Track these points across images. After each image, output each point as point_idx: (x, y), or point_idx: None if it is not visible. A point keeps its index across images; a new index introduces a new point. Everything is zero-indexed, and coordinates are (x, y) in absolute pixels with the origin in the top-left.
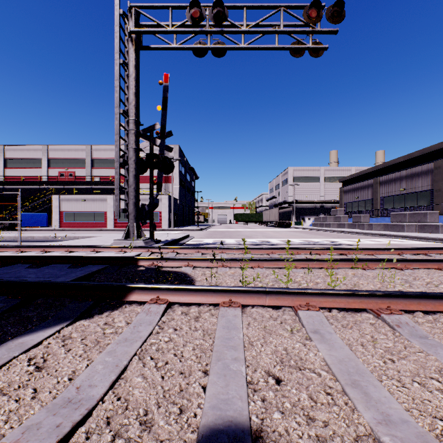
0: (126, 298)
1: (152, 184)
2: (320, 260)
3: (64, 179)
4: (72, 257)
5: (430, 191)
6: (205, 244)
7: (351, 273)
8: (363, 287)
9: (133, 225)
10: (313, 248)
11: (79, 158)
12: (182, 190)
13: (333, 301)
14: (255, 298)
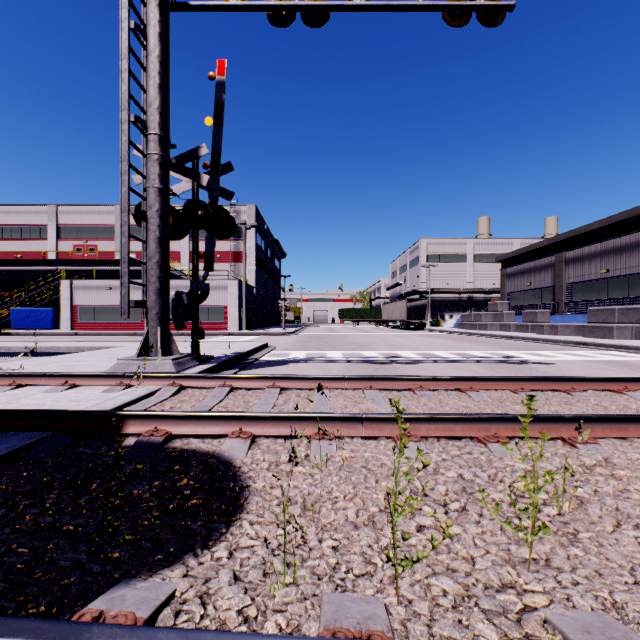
0: None
1: (196, 257)
2: (551, 420)
3: (82, 257)
4: None
5: None
6: (291, 362)
7: None
8: None
9: (156, 332)
10: (501, 377)
11: (105, 225)
12: (261, 273)
13: None
14: None
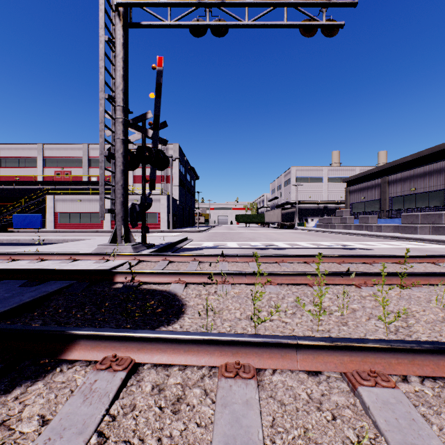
0: (63, 355)
1: (144, 181)
2: (350, 274)
3: (60, 179)
4: (29, 271)
5: (443, 190)
6: (204, 248)
7: (394, 294)
8: (421, 317)
9: (121, 228)
10: (331, 255)
11: (76, 158)
12: (182, 190)
13: (412, 362)
14: (279, 356)
